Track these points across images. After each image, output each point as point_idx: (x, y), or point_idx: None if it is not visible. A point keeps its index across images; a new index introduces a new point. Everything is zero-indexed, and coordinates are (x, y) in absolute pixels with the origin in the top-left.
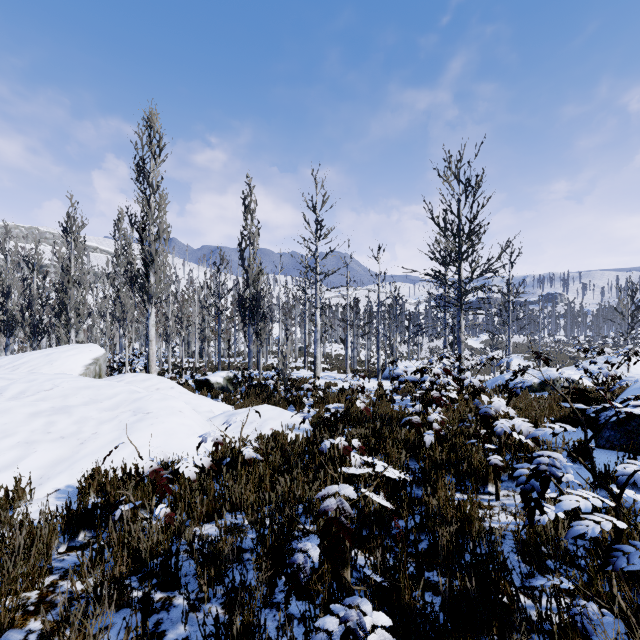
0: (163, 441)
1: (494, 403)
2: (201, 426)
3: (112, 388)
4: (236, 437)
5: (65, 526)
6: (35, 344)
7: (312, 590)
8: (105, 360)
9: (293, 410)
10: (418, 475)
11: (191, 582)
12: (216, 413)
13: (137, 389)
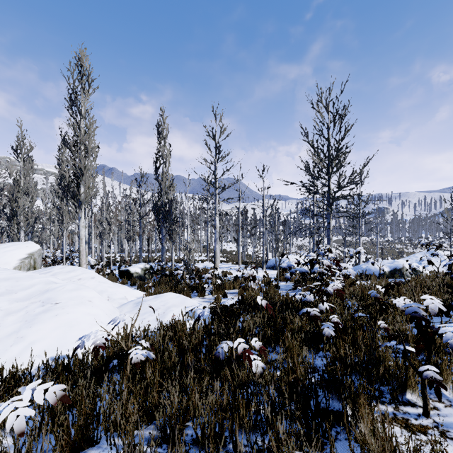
0: (62, 333)
1: (427, 302)
2: (108, 314)
3: (30, 279)
4: (140, 324)
5: None
6: None
7: None
8: (40, 255)
9: (196, 296)
10: (327, 381)
11: None
12: (129, 299)
13: (55, 280)
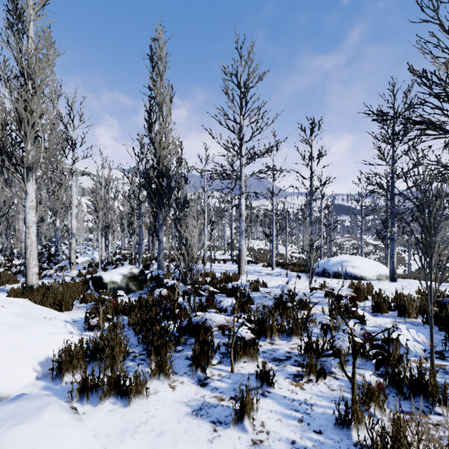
0: None
1: None
2: None
3: None
4: None
5: None
6: None
7: None
8: None
9: (188, 362)
10: None
11: None
12: (5, 376)
13: None
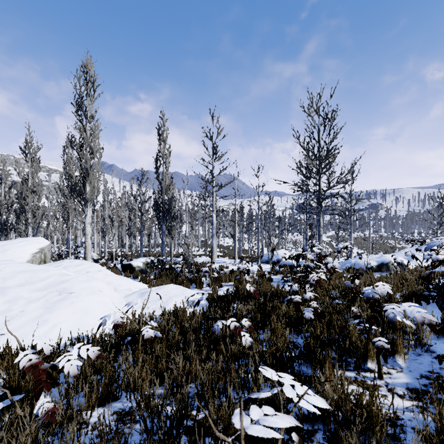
0: (79, 318)
1: (379, 287)
2: (117, 303)
3: (46, 272)
4: (145, 312)
5: None
6: (2, 238)
7: None
8: (49, 249)
9: (194, 287)
10: (303, 353)
11: None
12: (133, 290)
13: (67, 272)
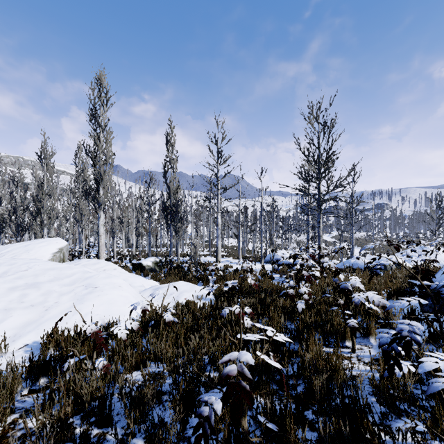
0: (106, 308)
1: (351, 280)
2: (135, 297)
3: (71, 269)
4: (160, 305)
5: (28, 374)
6: (19, 238)
7: (215, 429)
8: (67, 249)
9: (201, 285)
10: (294, 333)
11: (121, 420)
12: (146, 287)
13: (89, 270)
